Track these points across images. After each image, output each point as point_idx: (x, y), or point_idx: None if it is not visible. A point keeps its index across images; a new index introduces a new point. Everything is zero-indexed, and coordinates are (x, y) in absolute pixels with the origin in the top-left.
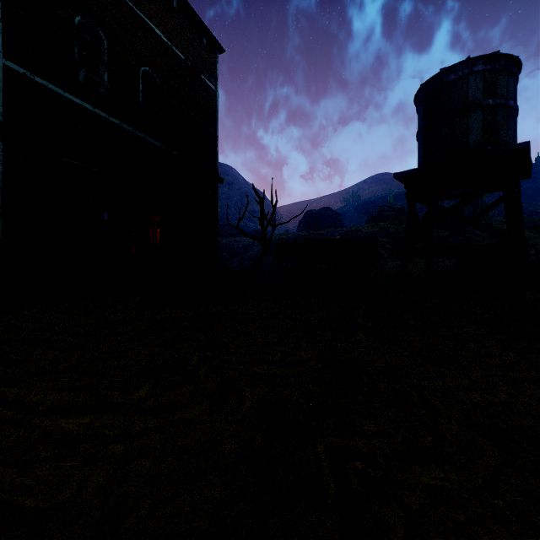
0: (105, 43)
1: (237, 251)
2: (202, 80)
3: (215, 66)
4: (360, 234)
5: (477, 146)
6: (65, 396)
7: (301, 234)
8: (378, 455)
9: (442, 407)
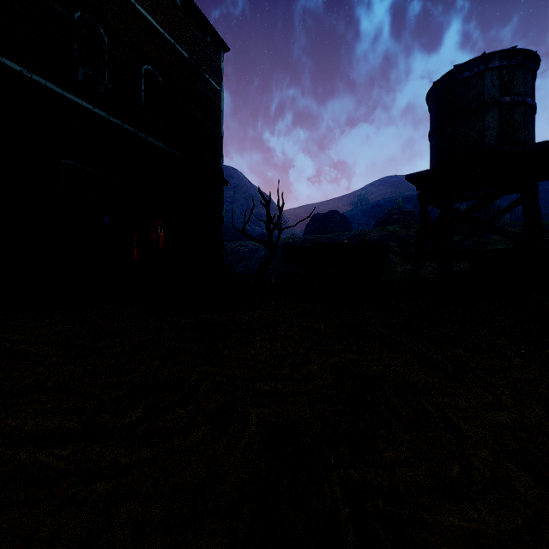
0: (105, 40)
1: (243, 256)
2: (206, 79)
3: (220, 65)
4: (369, 237)
5: (494, 146)
6: (47, 422)
7: (308, 238)
8: (401, 490)
9: (468, 429)
